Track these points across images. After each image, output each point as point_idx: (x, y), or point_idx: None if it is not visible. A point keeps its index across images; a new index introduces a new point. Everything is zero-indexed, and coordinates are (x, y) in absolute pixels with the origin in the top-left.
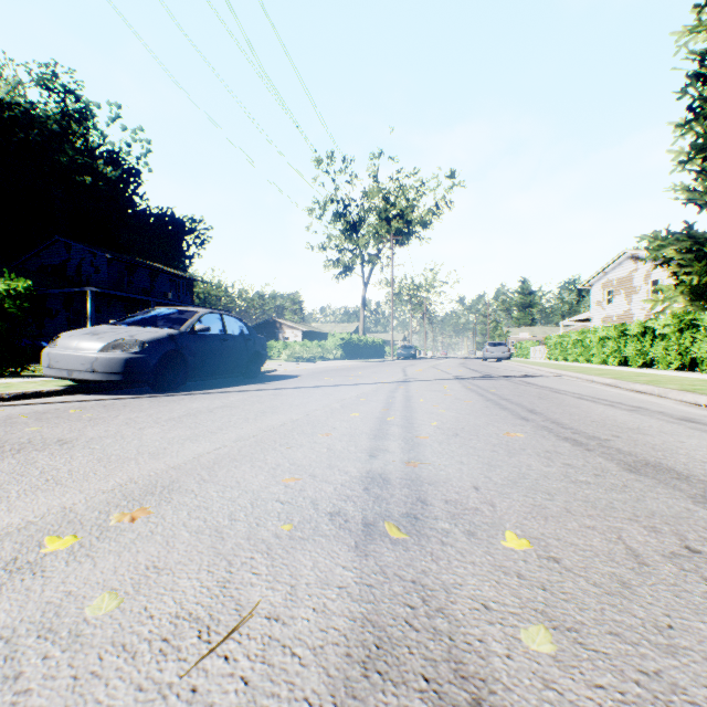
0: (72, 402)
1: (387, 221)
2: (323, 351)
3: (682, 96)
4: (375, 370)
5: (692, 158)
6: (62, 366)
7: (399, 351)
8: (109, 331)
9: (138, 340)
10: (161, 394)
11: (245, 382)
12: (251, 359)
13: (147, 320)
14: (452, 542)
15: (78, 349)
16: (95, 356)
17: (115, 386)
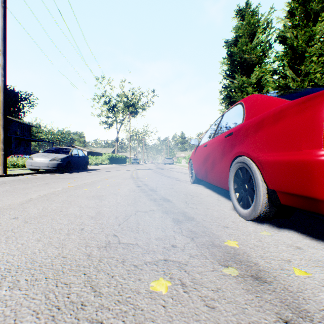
0: (47, 174)
1: (127, 107)
2: (101, 161)
3: (220, 83)
4: (125, 167)
5: (223, 102)
6: (37, 165)
7: (133, 161)
8: (49, 155)
9: (60, 158)
10: (68, 173)
11: (86, 171)
12: (85, 163)
13: (56, 151)
14: (141, 179)
15: (42, 160)
16: (49, 162)
17: (47, 171)
